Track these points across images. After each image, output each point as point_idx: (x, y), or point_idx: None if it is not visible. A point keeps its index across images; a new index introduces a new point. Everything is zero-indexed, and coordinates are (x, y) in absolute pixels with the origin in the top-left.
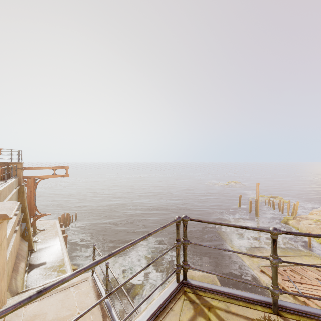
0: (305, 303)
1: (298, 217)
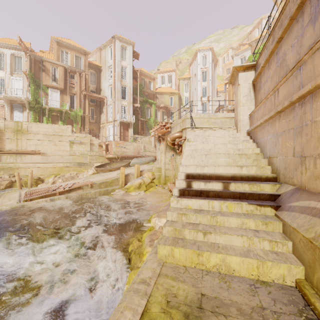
0: (78, 188)
1: None
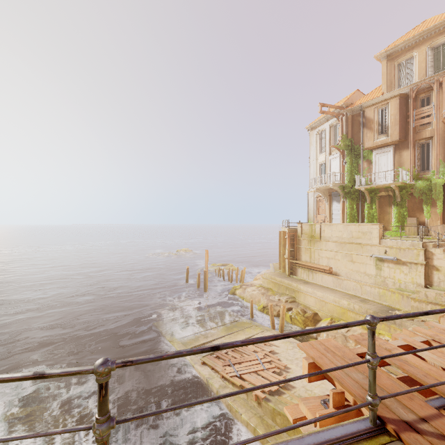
0: (241, 386)
1: (244, 285)
